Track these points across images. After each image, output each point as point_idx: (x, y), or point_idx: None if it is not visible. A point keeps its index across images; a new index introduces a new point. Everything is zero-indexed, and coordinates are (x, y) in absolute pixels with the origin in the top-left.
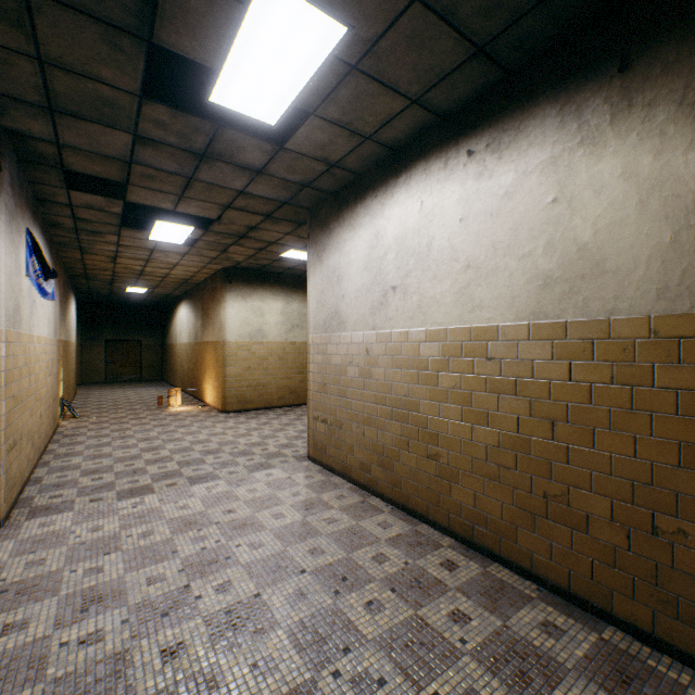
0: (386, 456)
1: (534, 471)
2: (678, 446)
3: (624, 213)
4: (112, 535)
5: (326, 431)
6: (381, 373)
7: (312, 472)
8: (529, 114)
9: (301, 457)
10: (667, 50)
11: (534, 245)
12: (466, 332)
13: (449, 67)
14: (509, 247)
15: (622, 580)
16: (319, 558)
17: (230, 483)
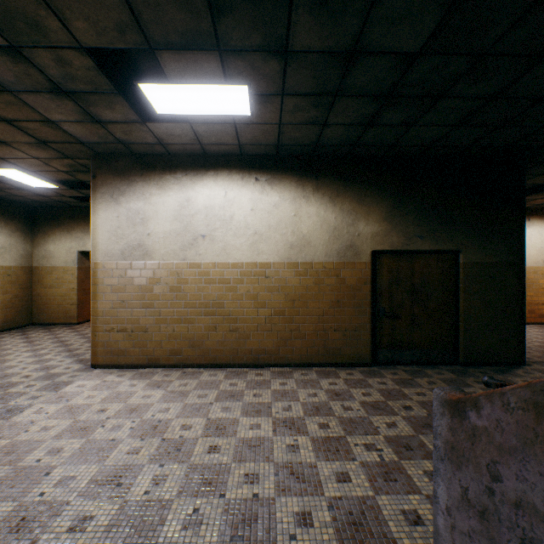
0: (197, 339)
1: (287, 322)
2: (330, 302)
3: (317, 227)
4: (15, 471)
5: (125, 338)
6: (192, 288)
7: (118, 373)
8: (285, 176)
9: (85, 369)
10: (327, 180)
11: (287, 231)
12: (255, 265)
13: (264, 143)
14: (277, 229)
15: (316, 350)
16: (209, 397)
17: (55, 402)
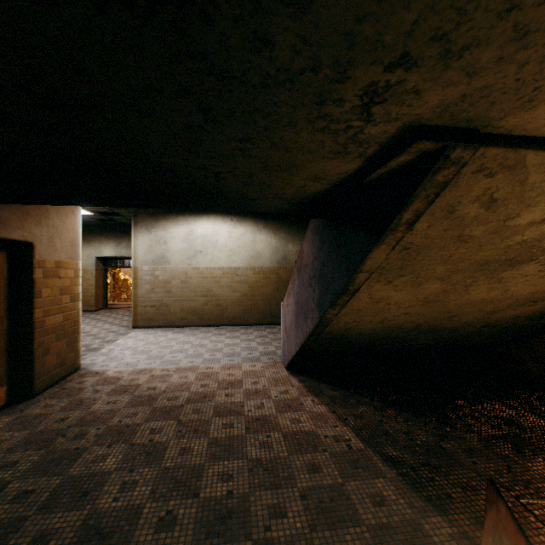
0: (197, 311)
1: (249, 300)
2: (273, 289)
3: (266, 247)
4: (137, 351)
5: (155, 310)
6: (195, 281)
7: (152, 330)
8: (248, 218)
9: (130, 329)
10: (272, 221)
11: (249, 249)
12: (231, 268)
13: None
14: (243, 248)
15: (265, 316)
16: (208, 335)
17: (129, 338)
